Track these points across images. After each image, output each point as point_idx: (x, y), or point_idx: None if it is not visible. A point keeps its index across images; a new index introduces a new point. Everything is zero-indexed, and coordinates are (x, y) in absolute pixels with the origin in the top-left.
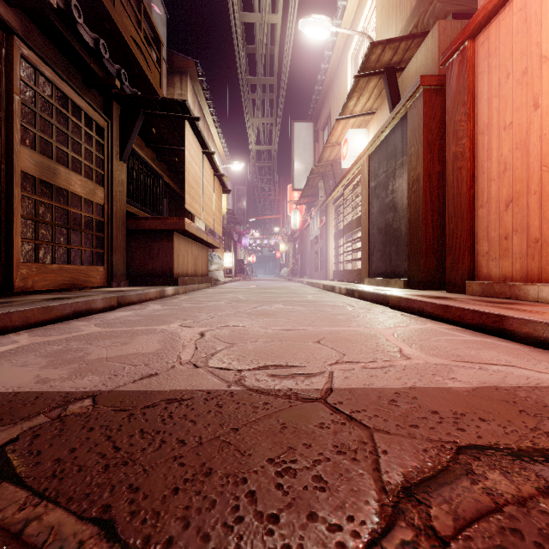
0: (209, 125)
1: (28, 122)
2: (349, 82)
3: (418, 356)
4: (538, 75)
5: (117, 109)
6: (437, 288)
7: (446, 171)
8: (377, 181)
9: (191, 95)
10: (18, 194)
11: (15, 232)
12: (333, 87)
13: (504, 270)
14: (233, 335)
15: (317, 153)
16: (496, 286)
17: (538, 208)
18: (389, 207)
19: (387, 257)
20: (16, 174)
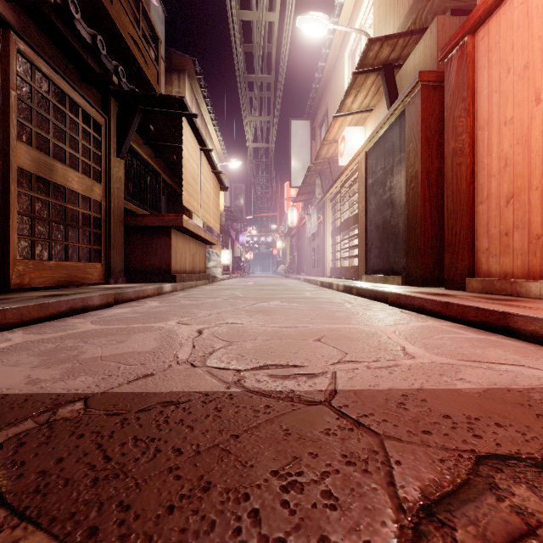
0: (207, 123)
1: (25, 117)
2: (346, 80)
3: (422, 355)
4: (540, 70)
5: (114, 106)
6: (436, 285)
7: (445, 168)
8: (375, 178)
9: (189, 93)
10: (14, 190)
11: (12, 229)
12: (330, 84)
13: (505, 267)
14: (232, 333)
15: (314, 150)
16: (496, 282)
17: (540, 203)
18: (387, 203)
19: (384, 254)
20: (13, 170)
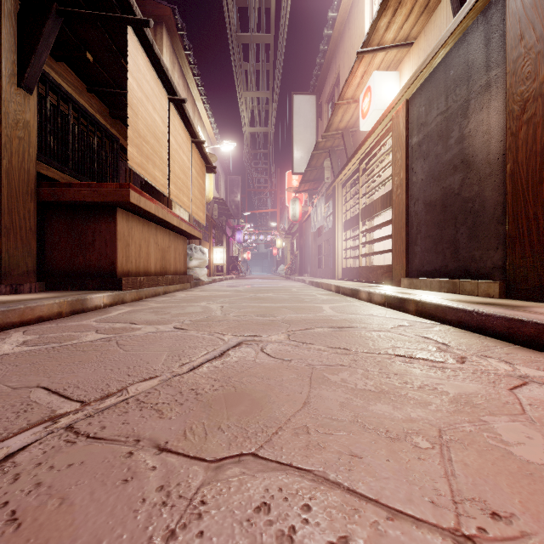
0: (195, 99)
1: None
2: (367, 24)
3: None
4: None
5: (11, 1)
6: None
7: None
8: (425, 132)
9: (169, 53)
10: None
11: None
12: (342, 42)
13: None
14: None
15: (321, 131)
16: None
17: None
18: (453, 165)
19: (447, 246)
20: None
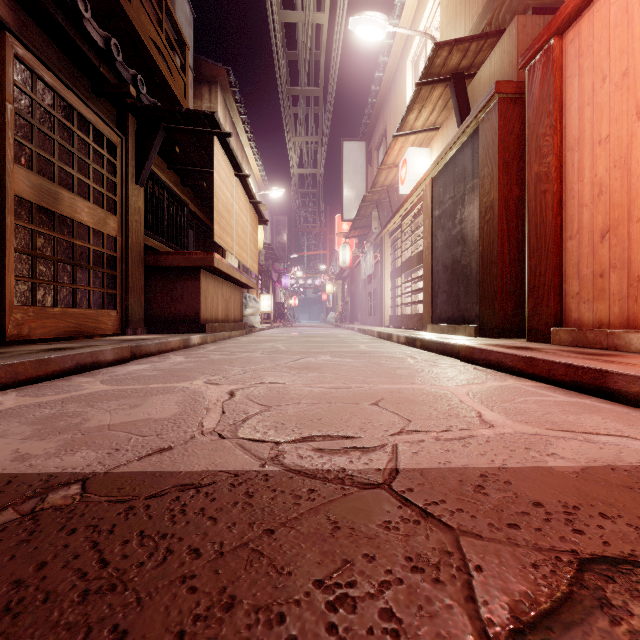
0: (243, 145)
1: (24, 136)
2: (408, 93)
3: (503, 423)
4: None
5: (132, 123)
6: (516, 336)
7: (527, 196)
8: (443, 209)
9: (222, 109)
10: (11, 223)
11: (8, 269)
12: (389, 99)
13: (599, 315)
14: (270, 395)
15: (370, 177)
16: (589, 333)
17: None
18: (457, 239)
19: (454, 300)
20: (9, 199)
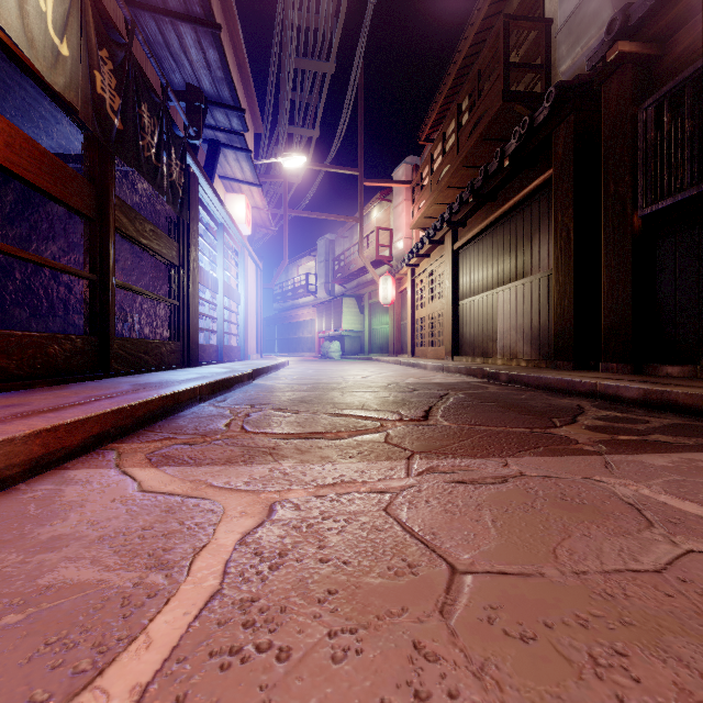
0: None
1: None
2: None
3: (249, 508)
4: None
5: None
6: None
7: None
8: None
9: None
10: None
11: None
12: None
13: None
14: None
15: None
16: None
17: None
18: None
19: None
20: None
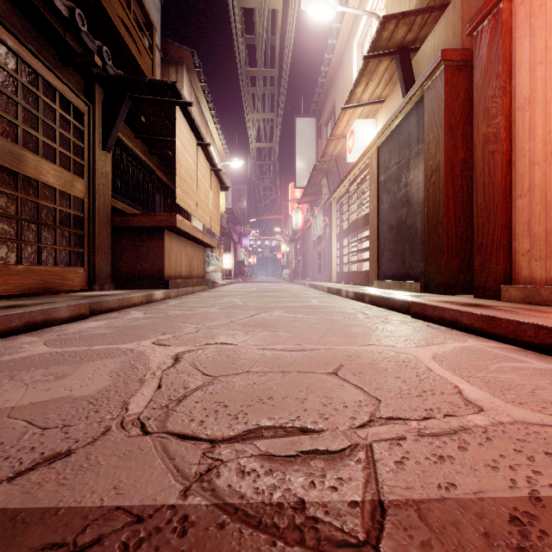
0: (207, 121)
1: None
2: (355, 72)
3: (492, 404)
4: None
5: (99, 92)
6: (461, 292)
7: (474, 157)
8: (388, 174)
9: (188, 87)
10: None
11: None
12: (337, 78)
13: None
14: (218, 361)
15: (320, 149)
16: (544, 291)
17: None
18: (402, 202)
19: (399, 258)
20: None
